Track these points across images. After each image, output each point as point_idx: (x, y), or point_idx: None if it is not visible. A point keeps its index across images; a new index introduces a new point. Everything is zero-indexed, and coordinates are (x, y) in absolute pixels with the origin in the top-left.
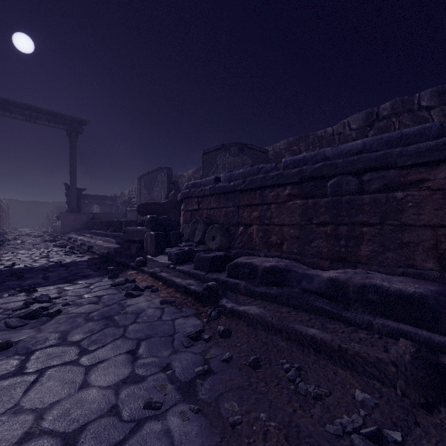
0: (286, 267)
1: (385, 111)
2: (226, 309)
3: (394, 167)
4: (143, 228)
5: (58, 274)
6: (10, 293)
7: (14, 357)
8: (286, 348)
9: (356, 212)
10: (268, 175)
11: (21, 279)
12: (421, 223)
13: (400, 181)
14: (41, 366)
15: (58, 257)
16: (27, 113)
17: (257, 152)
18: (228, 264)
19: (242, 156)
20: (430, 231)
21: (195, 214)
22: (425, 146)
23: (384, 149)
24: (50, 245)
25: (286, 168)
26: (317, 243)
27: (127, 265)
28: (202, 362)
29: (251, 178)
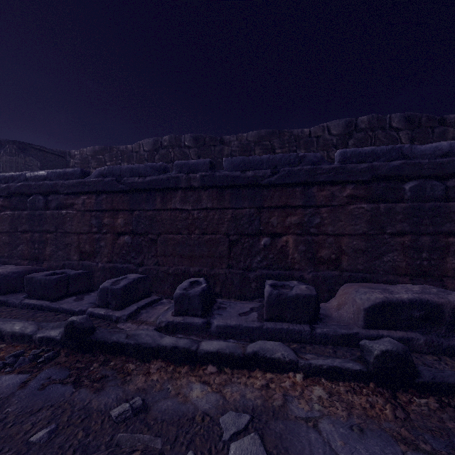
0: None
1: (165, 142)
2: None
3: (62, 193)
4: None
5: None
6: None
7: None
8: None
9: (43, 223)
10: None
11: None
12: (73, 231)
13: (64, 203)
14: None
15: None
16: None
17: (50, 155)
18: None
19: (24, 156)
20: (76, 236)
21: None
22: (72, 183)
23: (57, 180)
24: None
25: None
26: (21, 247)
27: None
28: None
29: None
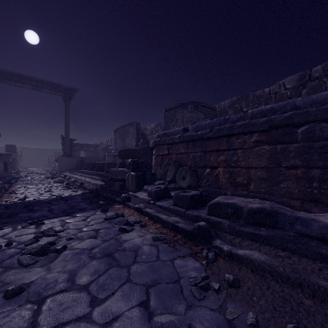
0: (273, 209)
1: (316, 73)
2: (222, 251)
3: None
4: (125, 169)
5: (59, 207)
6: (22, 225)
7: (26, 306)
8: (316, 309)
9: None
10: (235, 124)
11: (31, 211)
12: None
13: None
14: (53, 322)
15: (58, 191)
16: (35, 84)
17: (208, 109)
18: (209, 203)
19: (196, 112)
20: None
21: (165, 158)
22: None
23: None
24: (51, 181)
25: (253, 118)
26: (286, 184)
27: (114, 199)
28: (225, 324)
29: (218, 128)
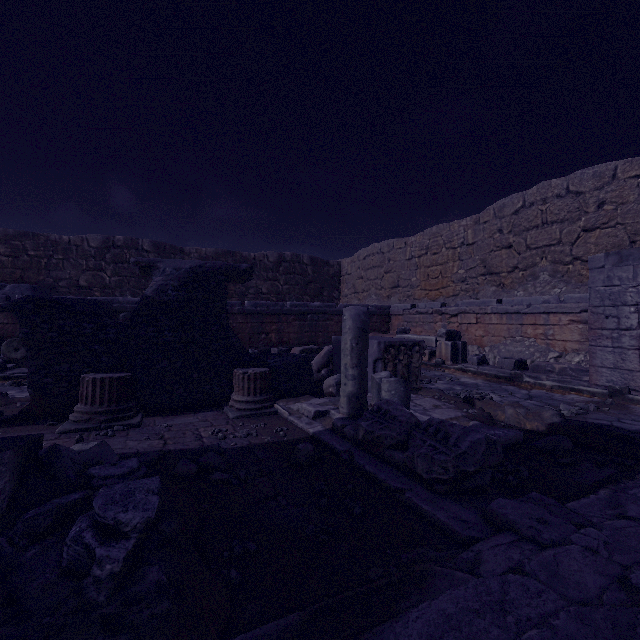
0: None
1: (119, 242)
2: None
3: None
4: None
5: None
6: None
7: None
8: None
9: None
10: None
11: None
12: None
13: None
14: None
15: None
16: None
17: None
18: None
19: None
20: None
21: None
22: None
23: None
24: None
25: None
26: None
27: None
28: None
29: None
